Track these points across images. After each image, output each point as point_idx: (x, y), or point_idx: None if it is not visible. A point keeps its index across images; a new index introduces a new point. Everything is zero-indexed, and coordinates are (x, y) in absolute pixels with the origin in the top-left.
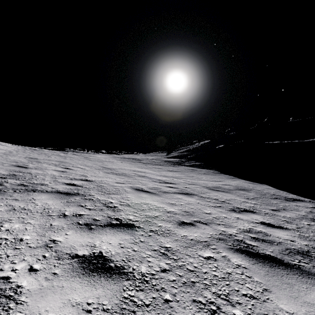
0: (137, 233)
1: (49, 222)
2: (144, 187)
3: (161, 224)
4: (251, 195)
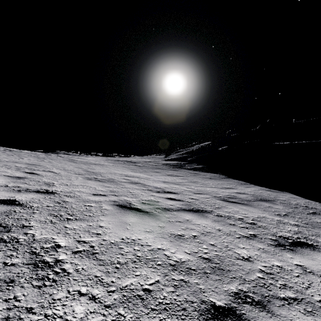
0: None
1: None
2: (134, 201)
3: None
4: (279, 208)
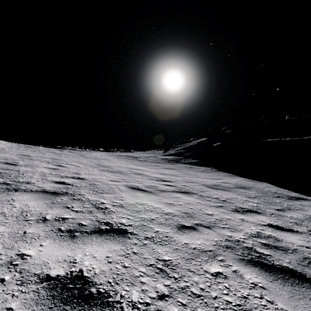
0: (130, 241)
1: (23, 228)
2: (140, 186)
3: (158, 228)
4: (252, 193)
